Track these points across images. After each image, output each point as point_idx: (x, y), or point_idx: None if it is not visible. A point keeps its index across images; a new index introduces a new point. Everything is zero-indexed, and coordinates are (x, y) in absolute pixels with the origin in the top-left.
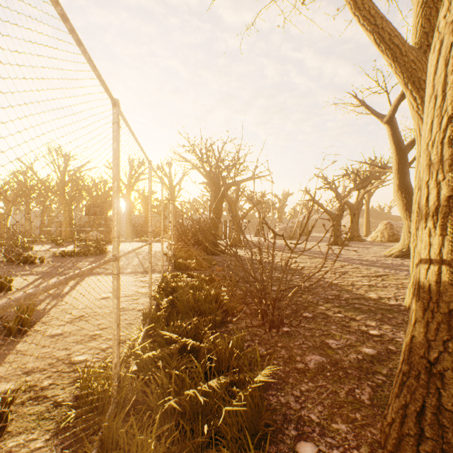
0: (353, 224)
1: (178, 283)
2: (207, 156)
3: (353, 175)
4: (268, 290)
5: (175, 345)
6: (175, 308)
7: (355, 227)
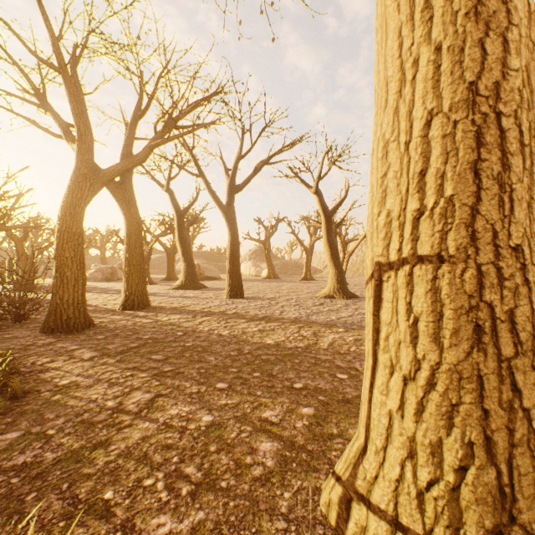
0: (170, 265)
1: None
2: None
3: (160, 223)
4: (12, 299)
5: None
6: None
7: (172, 268)
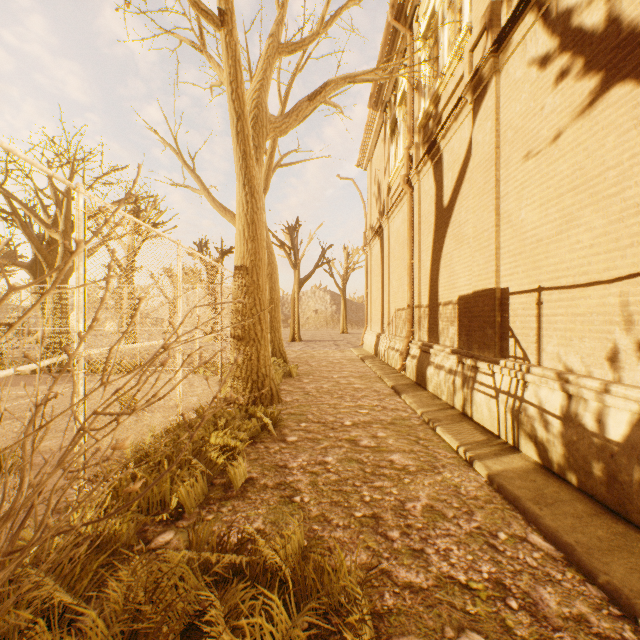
0: None
1: None
2: None
3: None
4: None
5: None
6: None
7: None
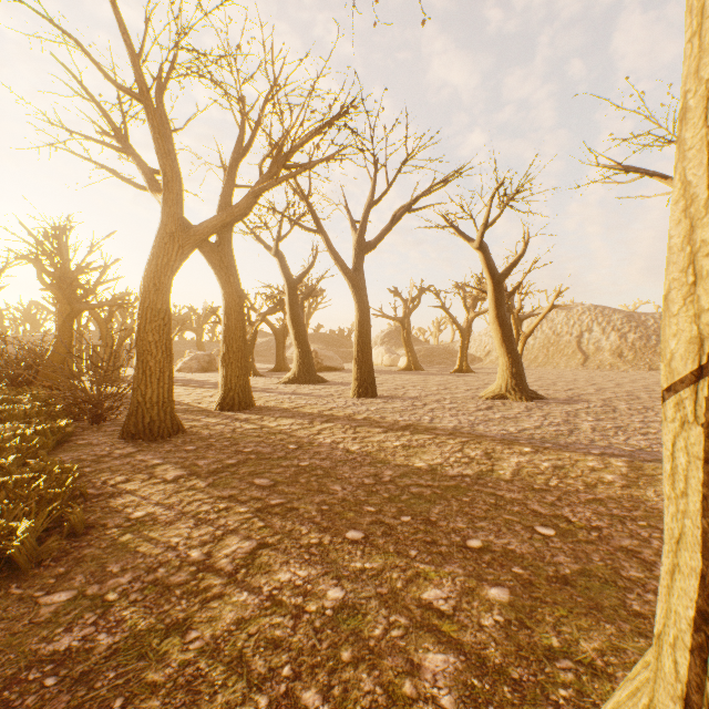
0: (280, 352)
1: (7, 407)
2: (59, 245)
3: (268, 297)
4: (88, 395)
5: (8, 429)
6: (5, 421)
7: (282, 355)
